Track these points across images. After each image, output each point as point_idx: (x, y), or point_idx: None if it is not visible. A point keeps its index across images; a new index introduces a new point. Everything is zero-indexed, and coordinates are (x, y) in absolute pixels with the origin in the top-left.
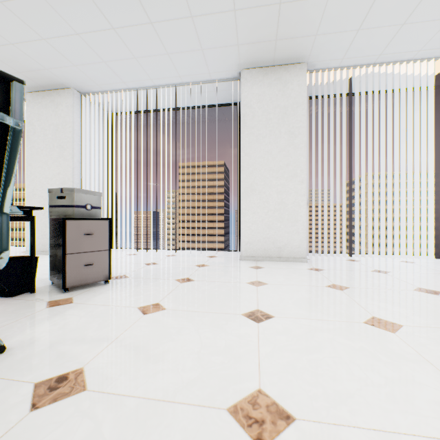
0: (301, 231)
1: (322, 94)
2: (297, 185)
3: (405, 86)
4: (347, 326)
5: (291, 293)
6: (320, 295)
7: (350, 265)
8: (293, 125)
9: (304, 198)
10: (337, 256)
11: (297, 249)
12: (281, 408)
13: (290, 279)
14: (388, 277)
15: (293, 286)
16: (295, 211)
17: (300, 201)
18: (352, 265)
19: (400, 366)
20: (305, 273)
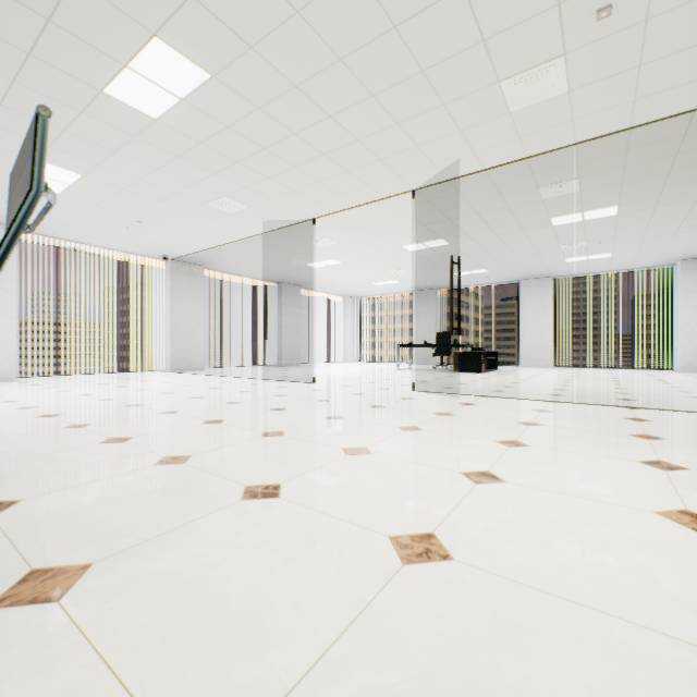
0: (12, 357)
1: (36, 242)
2: (8, 321)
3: (108, 255)
4: (33, 389)
5: (3, 388)
6: (24, 387)
7: (56, 379)
8: (4, 273)
9: (16, 332)
10: (50, 377)
11: (8, 371)
12: (3, 396)
13: (2, 386)
14: (75, 380)
15: (5, 387)
16: (6, 342)
17: (11, 334)
18: (57, 379)
19: (47, 390)
20: (15, 384)
